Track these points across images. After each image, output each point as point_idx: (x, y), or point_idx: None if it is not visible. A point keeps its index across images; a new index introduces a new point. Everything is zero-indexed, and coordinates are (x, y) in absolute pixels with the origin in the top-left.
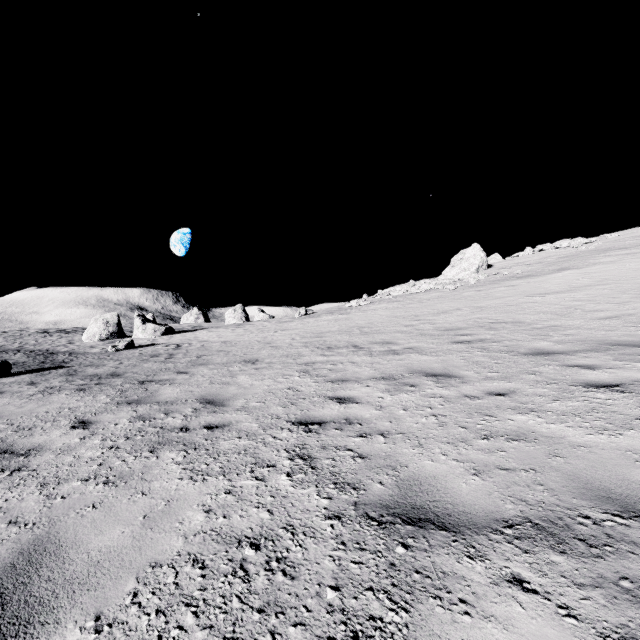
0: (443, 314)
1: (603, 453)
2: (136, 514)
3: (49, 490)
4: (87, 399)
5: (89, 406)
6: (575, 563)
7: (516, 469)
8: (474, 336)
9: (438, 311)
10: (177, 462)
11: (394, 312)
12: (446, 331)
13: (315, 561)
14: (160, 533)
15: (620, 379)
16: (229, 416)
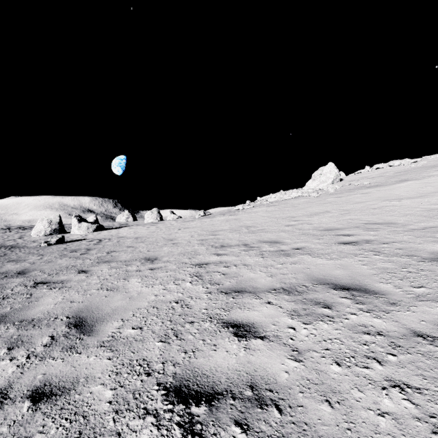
0: (316, 215)
1: None
2: None
3: None
4: None
5: None
6: None
7: None
8: (357, 236)
9: (311, 213)
10: None
11: (273, 214)
12: (326, 231)
13: None
14: None
15: None
16: (83, 361)
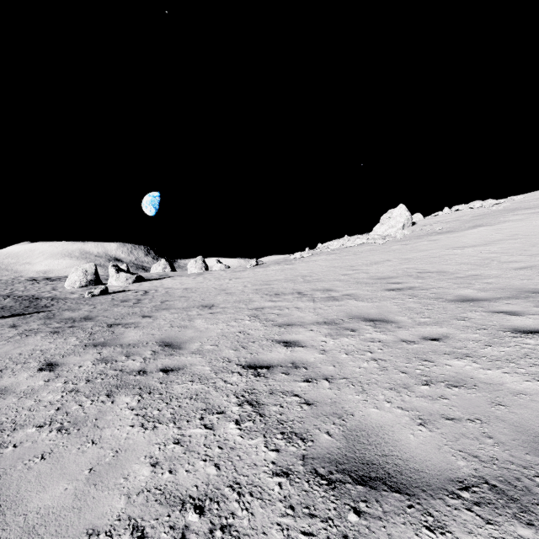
0: (375, 265)
1: None
2: (82, 467)
3: (3, 437)
4: (59, 341)
5: (59, 348)
6: None
7: (462, 419)
8: (404, 284)
9: (371, 262)
10: (131, 407)
11: (332, 263)
12: (379, 280)
13: (262, 531)
14: (103, 491)
15: None
16: (184, 359)
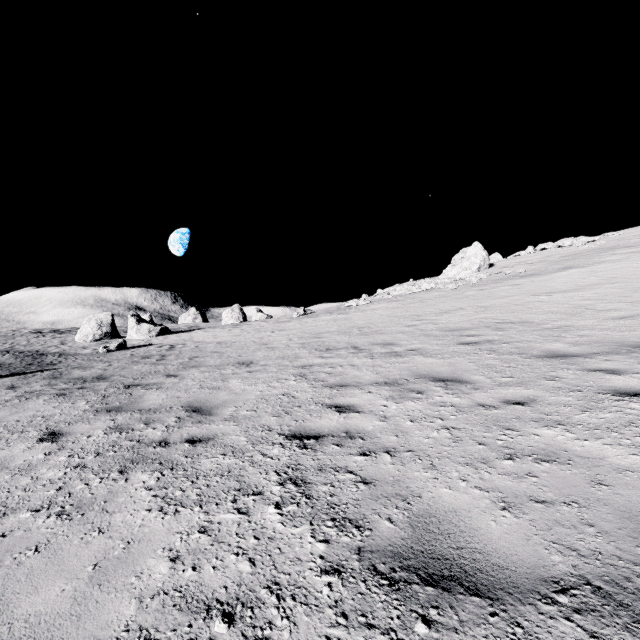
0: (446, 314)
1: None
2: (85, 562)
3: None
4: (65, 406)
5: (65, 414)
6: None
7: (555, 502)
8: (481, 337)
9: (440, 311)
10: (148, 487)
11: (395, 312)
12: (450, 331)
13: None
14: (109, 593)
15: None
16: (215, 427)
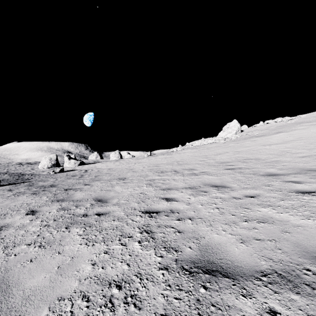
0: (219, 155)
1: (311, 230)
2: (54, 265)
3: (8, 250)
4: (36, 198)
5: (37, 202)
6: (306, 300)
7: (264, 239)
8: (236, 166)
9: (217, 153)
10: (79, 234)
11: (194, 154)
12: (221, 163)
13: (153, 297)
14: (65, 278)
15: (315, 188)
16: (109, 208)
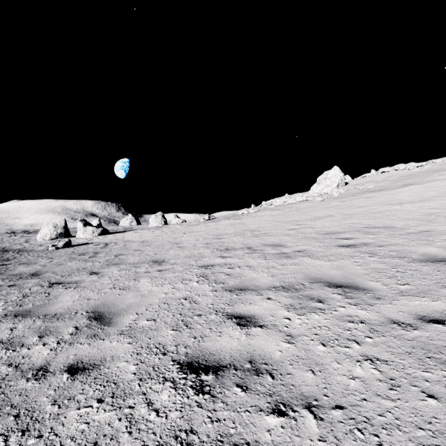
0: (319, 220)
1: None
2: None
3: None
4: None
5: None
6: None
7: None
8: (356, 240)
9: (314, 217)
10: None
11: (278, 218)
12: (327, 235)
13: None
14: None
15: None
16: (107, 345)
